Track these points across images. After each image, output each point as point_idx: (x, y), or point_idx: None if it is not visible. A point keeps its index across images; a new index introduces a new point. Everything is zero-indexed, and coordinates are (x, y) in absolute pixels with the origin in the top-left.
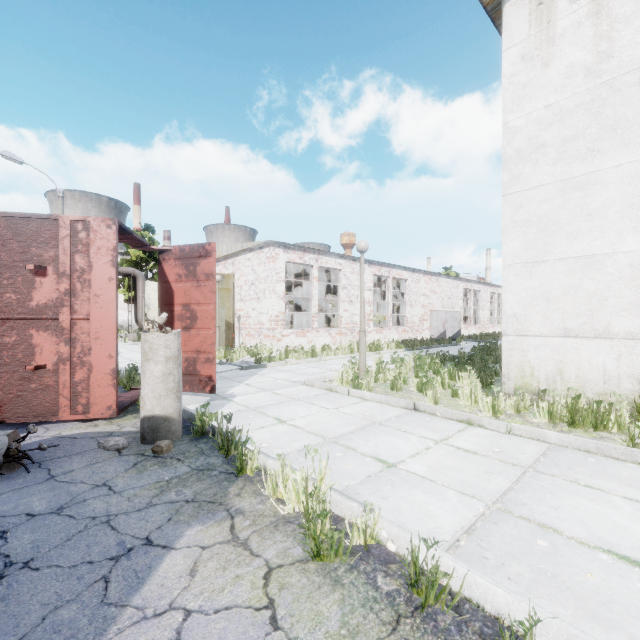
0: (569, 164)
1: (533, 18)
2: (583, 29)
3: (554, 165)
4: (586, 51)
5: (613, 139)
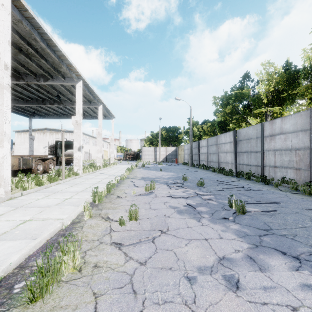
0: (19, 146)
1: (17, 135)
2: (20, 138)
3: (19, 146)
4: (20, 139)
5: (22, 145)
